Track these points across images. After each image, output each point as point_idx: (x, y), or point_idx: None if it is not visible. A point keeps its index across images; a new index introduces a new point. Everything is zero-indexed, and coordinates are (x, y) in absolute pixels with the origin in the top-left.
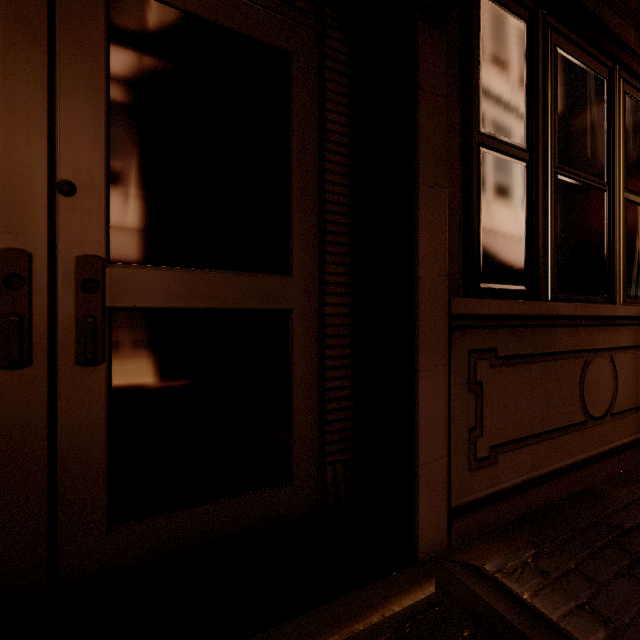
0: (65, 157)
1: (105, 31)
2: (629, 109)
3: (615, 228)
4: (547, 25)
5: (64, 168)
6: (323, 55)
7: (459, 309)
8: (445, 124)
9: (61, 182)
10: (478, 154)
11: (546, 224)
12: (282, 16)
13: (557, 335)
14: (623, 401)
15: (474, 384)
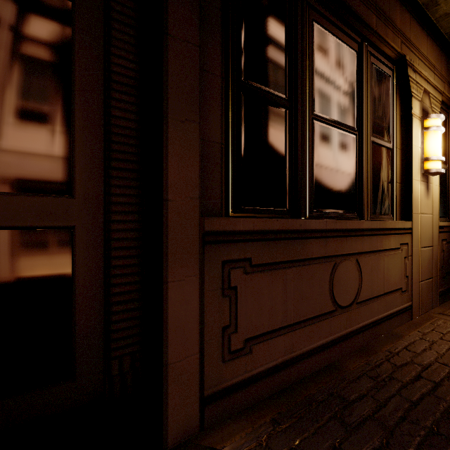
0: None
1: None
2: (375, 76)
3: (364, 163)
4: (305, 3)
5: None
6: (109, 7)
7: (212, 227)
8: (197, 69)
9: None
10: (240, 98)
11: (305, 158)
12: None
13: (309, 245)
14: (367, 292)
15: (228, 289)
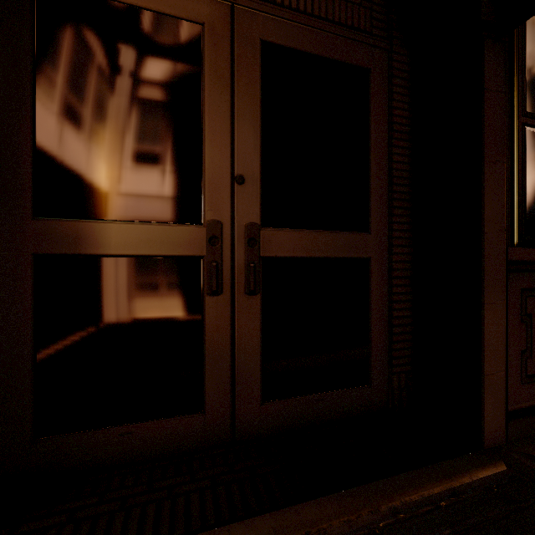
0: (239, 159)
1: (260, 74)
2: None
3: None
4: None
5: (238, 167)
6: (391, 67)
7: (514, 256)
8: (503, 113)
9: (237, 176)
10: (523, 132)
11: None
12: (364, 43)
13: None
14: None
15: (525, 316)
